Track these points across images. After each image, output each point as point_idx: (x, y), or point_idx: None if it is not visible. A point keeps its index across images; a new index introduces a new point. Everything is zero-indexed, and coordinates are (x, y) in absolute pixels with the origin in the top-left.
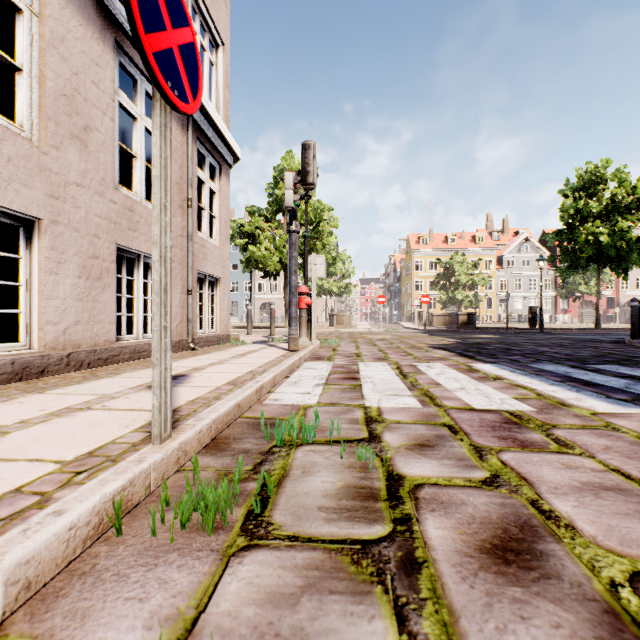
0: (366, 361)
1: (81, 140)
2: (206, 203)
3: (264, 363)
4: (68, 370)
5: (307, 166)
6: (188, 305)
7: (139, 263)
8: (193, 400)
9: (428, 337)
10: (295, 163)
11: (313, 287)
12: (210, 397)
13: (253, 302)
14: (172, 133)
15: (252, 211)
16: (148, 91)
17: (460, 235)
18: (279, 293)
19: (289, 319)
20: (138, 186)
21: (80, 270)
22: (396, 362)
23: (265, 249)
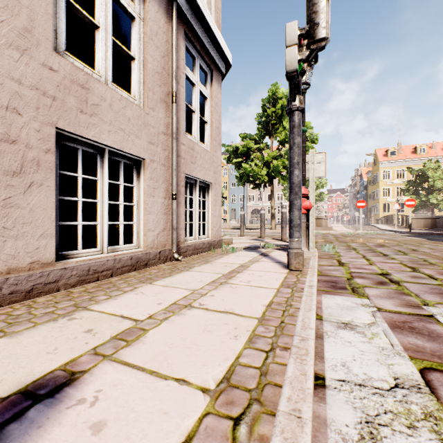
0: (434, 303)
1: None
2: (196, 106)
3: (259, 316)
4: None
5: (316, 16)
6: (172, 211)
7: (104, 159)
8: None
9: (434, 243)
10: (280, 92)
11: (311, 189)
12: None
13: (246, 209)
14: (151, 13)
15: (244, 136)
16: None
17: (430, 145)
18: (264, 202)
19: (289, 227)
20: (101, 63)
21: None
22: None
23: (255, 165)
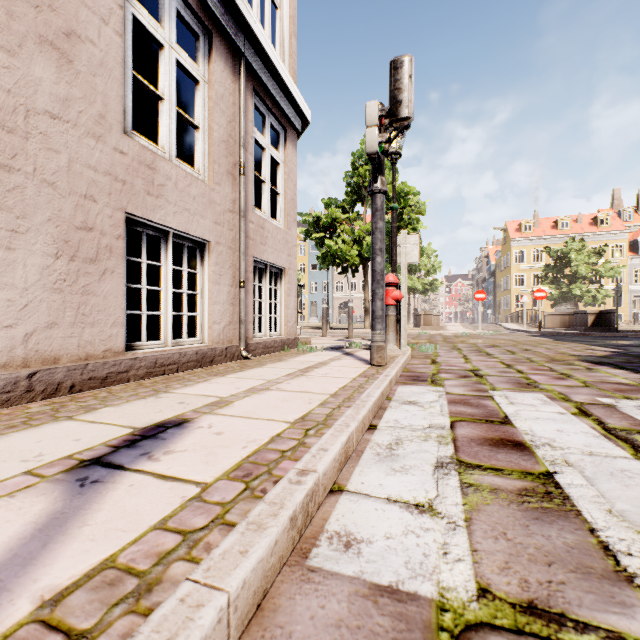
0: (501, 389)
1: (59, 50)
2: (266, 174)
3: (332, 393)
4: (30, 398)
5: (398, 93)
6: (240, 301)
7: (167, 243)
8: (65, 592)
9: (556, 343)
10: None
11: (403, 276)
12: (134, 569)
13: (331, 302)
14: (217, 75)
15: (328, 202)
16: (181, 13)
17: (575, 218)
18: (358, 292)
19: (372, 319)
20: (165, 138)
21: (58, 246)
22: (561, 394)
23: (342, 242)
